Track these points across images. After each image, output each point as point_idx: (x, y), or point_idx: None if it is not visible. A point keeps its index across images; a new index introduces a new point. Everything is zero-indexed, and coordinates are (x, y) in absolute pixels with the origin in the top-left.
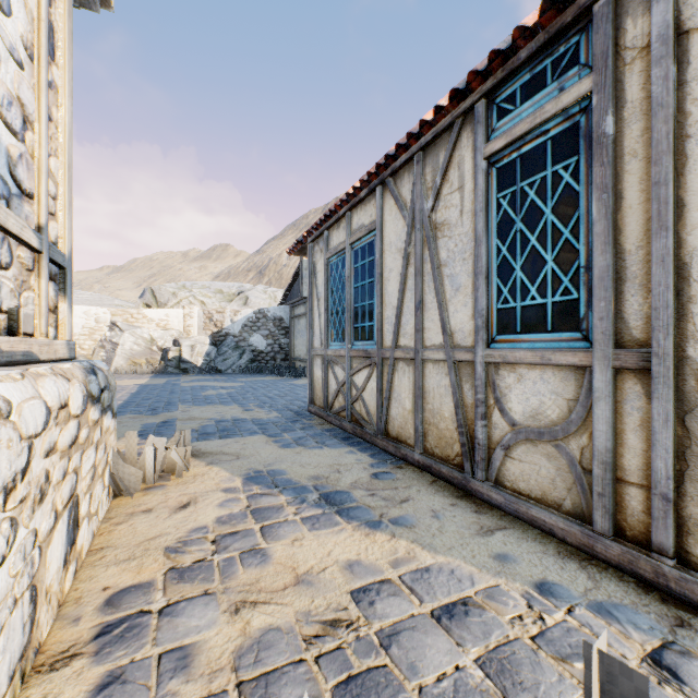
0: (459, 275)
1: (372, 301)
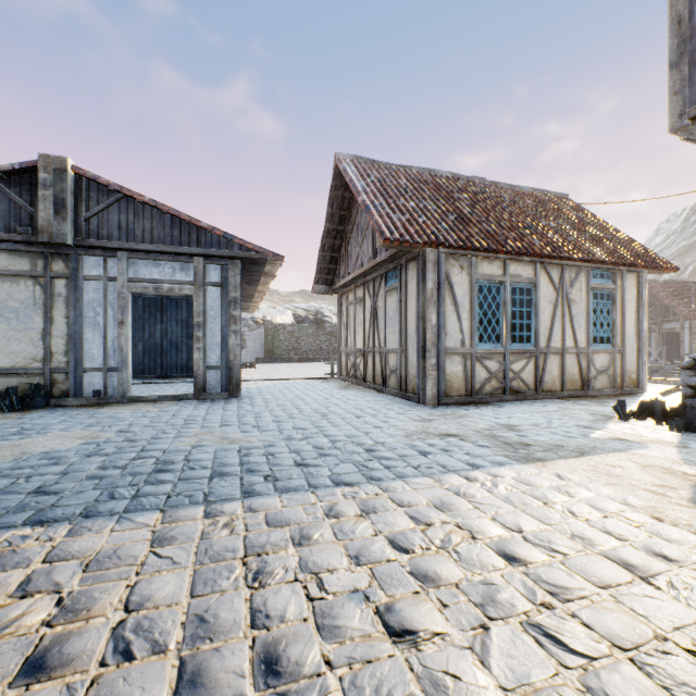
0: (580, 322)
1: (530, 322)
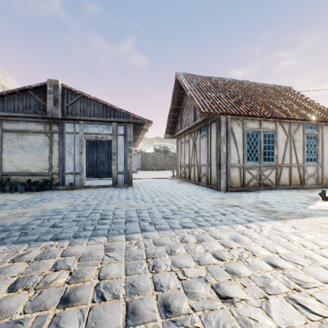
0: (299, 151)
1: (273, 151)
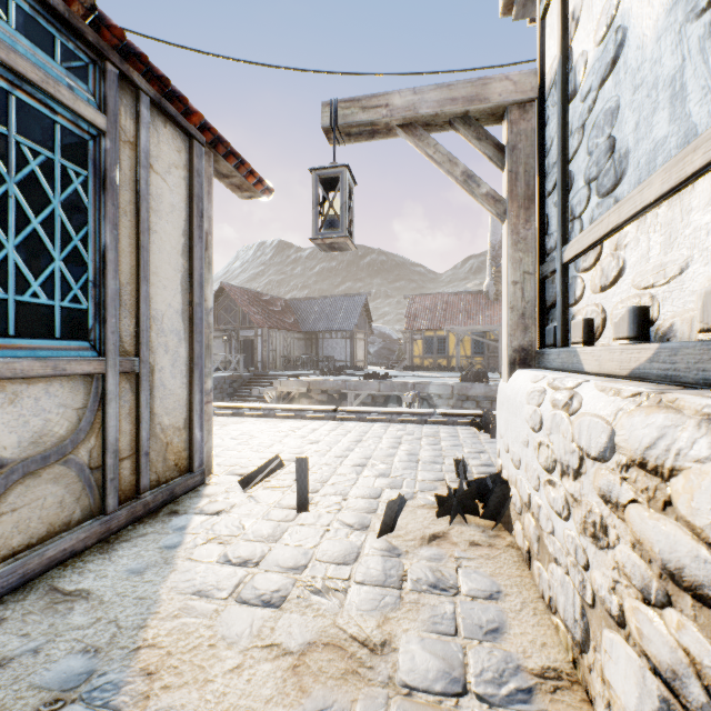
0: None
1: None
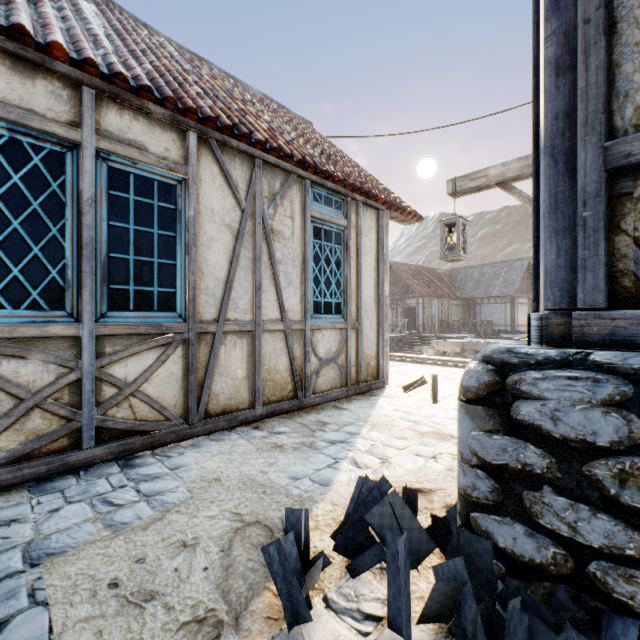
0: (292, 274)
1: (172, 261)
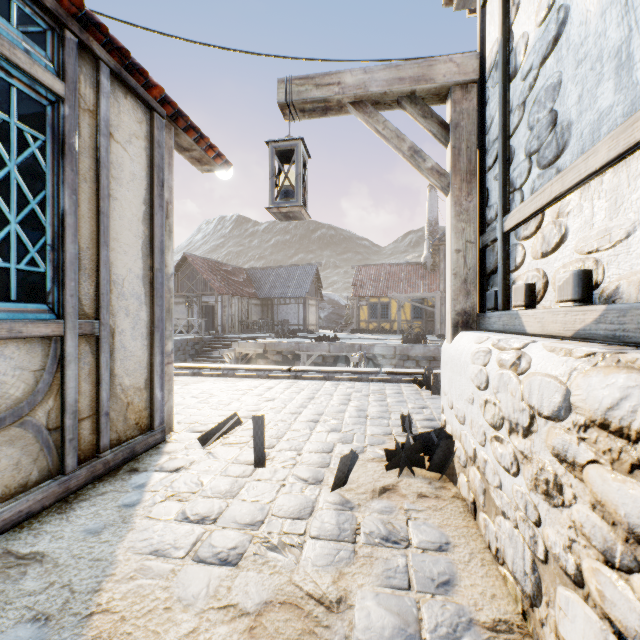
0: None
1: None
